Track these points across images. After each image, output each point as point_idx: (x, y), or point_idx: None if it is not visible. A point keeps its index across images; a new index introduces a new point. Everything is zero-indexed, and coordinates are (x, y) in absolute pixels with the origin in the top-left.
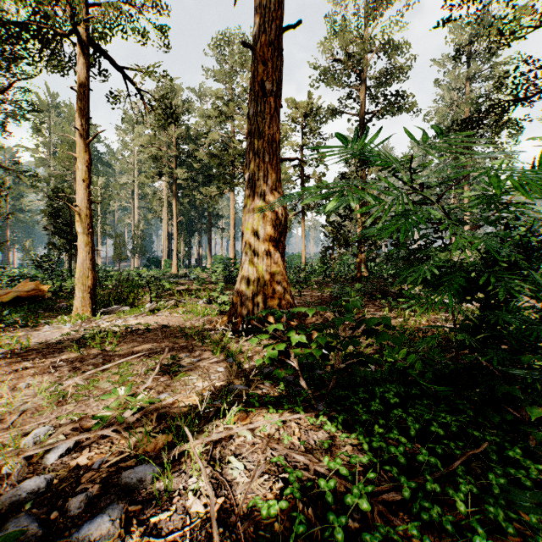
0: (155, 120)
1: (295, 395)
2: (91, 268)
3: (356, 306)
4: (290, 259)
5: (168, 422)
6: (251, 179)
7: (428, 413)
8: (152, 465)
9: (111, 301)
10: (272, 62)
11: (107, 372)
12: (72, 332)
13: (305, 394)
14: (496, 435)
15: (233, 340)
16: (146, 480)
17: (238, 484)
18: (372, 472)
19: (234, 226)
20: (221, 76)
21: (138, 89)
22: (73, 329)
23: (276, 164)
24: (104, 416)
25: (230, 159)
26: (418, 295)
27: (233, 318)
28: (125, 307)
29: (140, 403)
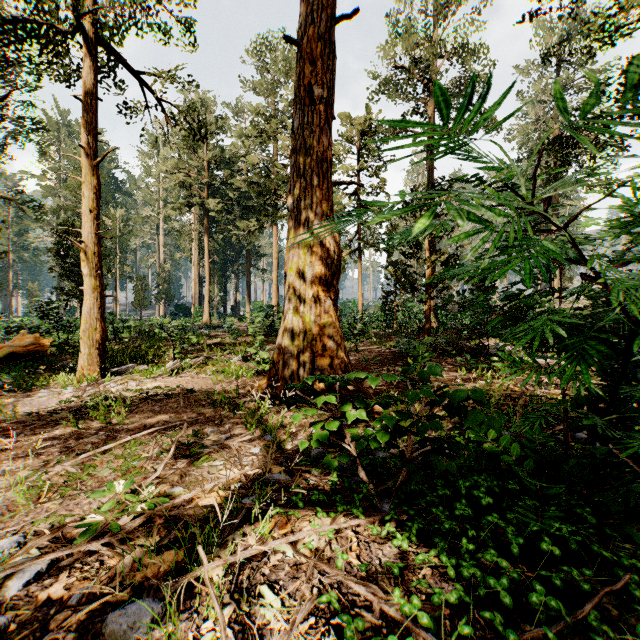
0: (183, 141)
1: (352, 489)
2: (100, 319)
3: (435, 372)
4: (344, 306)
5: (182, 529)
6: (295, 207)
7: (534, 521)
8: (151, 600)
9: (125, 359)
10: (322, 61)
11: (108, 454)
12: (73, 398)
13: (365, 489)
14: (633, 556)
15: (273, 409)
16: (142, 626)
17: (272, 633)
18: (466, 624)
19: (277, 267)
20: (261, 87)
21: (158, 99)
22: (75, 394)
23: (327, 189)
24: (93, 522)
25: (273, 187)
26: (521, 359)
27: (273, 382)
28: (143, 366)
29: (140, 507)
